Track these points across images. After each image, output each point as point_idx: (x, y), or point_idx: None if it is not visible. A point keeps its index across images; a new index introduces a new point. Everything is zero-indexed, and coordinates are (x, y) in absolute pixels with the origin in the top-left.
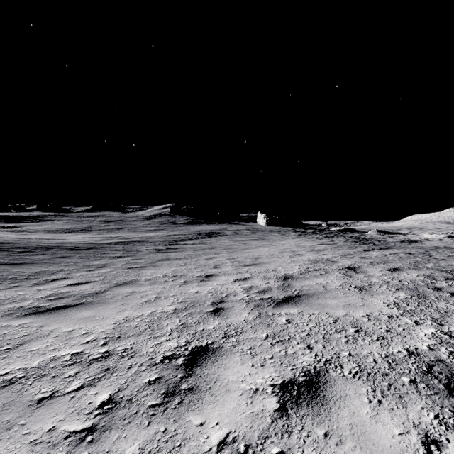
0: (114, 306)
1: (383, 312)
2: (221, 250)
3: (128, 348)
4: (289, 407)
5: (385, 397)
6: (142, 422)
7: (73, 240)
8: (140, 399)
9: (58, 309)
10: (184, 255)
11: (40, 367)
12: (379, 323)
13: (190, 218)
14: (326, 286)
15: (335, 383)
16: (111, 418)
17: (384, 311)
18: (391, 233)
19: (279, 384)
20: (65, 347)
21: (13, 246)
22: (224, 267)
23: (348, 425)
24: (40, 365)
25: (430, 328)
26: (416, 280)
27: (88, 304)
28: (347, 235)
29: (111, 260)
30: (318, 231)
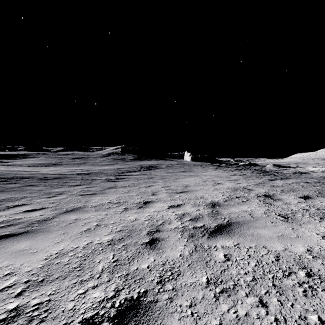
0: (54, 236)
1: (323, 246)
2: (158, 180)
3: (44, 302)
4: None
5: None
6: None
7: (45, 172)
8: None
9: None
10: (128, 183)
11: None
12: None
13: (135, 156)
14: (252, 214)
15: None
16: None
17: (323, 244)
18: (284, 166)
19: None
20: None
21: None
22: (160, 194)
23: None
24: None
25: None
26: None
27: (30, 233)
28: (252, 168)
29: (69, 188)
30: (230, 165)
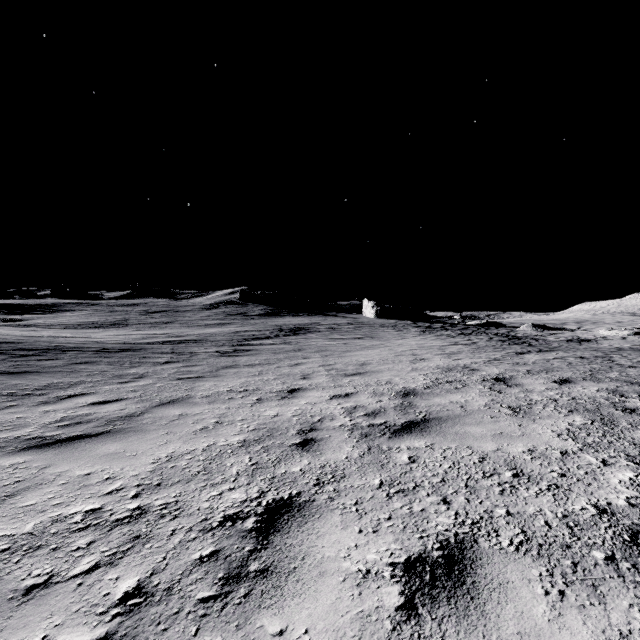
0: (154, 436)
1: (553, 446)
2: (312, 353)
3: (171, 502)
4: (420, 602)
5: (570, 586)
6: (186, 629)
7: (101, 339)
8: (186, 587)
9: (71, 441)
10: (258, 359)
11: (36, 532)
12: (549, 462)
13: (268, 308)
14: (466, 406)
15: (490, 561)
16: (137, 622)
17: (553, 443)
18: (552, 328)
19: (402, 563)
20: (77, 500)
21: (14, 347)
22: (316, 378)
23: (516, 636)
24: (36, 530)
25: (627, 470)
26: (597, 397)
27: (116, 433)
28: (491, 332)
29: (154, 368)
30: (450, 326)
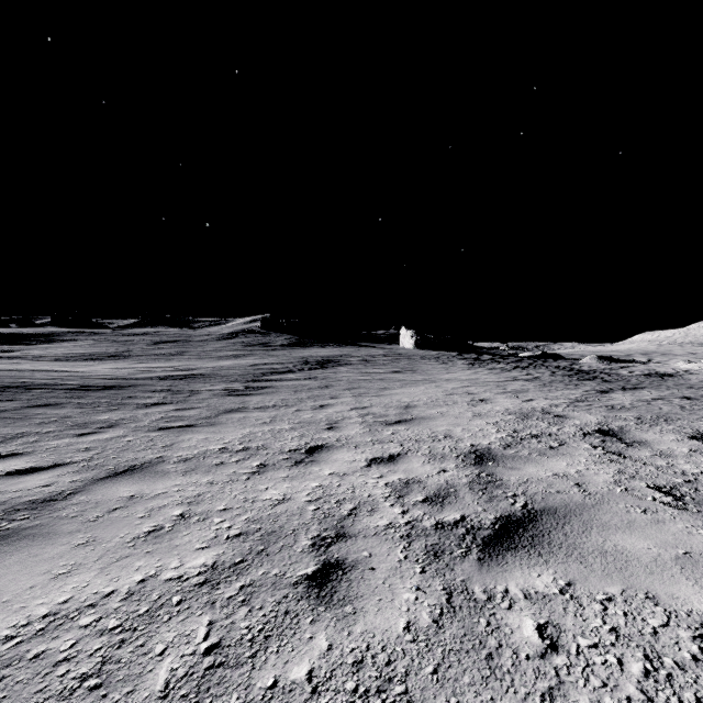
0: (58, 552)
1: None
2: (342, 391)
3: None
4: None
5: None
6: None
7: (89, 373)
8: None
9: None
10: (274, 400)
11: None
12: None
13: (293, 338)
14: (585, 485)
15: None
16: None
17: None
18: (621, 360)
19: None
20: None
21: None
22: (347, 428)
23: None
24: None
25: None
26: None
27: None
28: (551, 365)
29: (135, 412)
30: (501, 358)
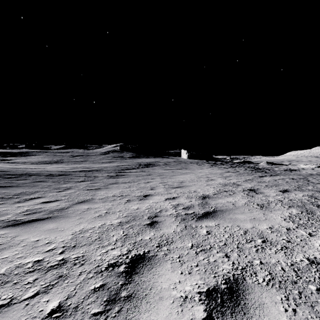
0: (73, 220)
1: (282, 225)
2: (156, 176)
3: (80, 256)
4: (215, 316)
5: (298, 306)
6: None
7: (49, 169)
8: (85, 306)
9: (30, 222)
10: (128, 180)
11: (6, 273)
12: (280, 234)
13: (134, 154)
14: (235, 204)
15: (253, 290)
16: None
17: (282, 224)
18: (277, 164)
19: (204, 292)
20: (30, 255)
21: (5, 173)
22: (158, 189)
23: None
24: (6, 272)
25: None
26: (303, 199)
27: (54, 218)
28: (246, 166)
29: (75, 184)
30: (225, 163)
